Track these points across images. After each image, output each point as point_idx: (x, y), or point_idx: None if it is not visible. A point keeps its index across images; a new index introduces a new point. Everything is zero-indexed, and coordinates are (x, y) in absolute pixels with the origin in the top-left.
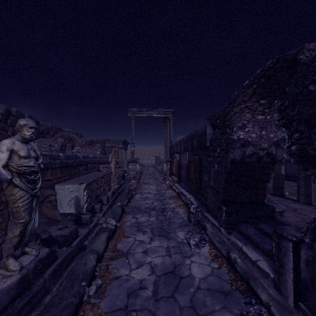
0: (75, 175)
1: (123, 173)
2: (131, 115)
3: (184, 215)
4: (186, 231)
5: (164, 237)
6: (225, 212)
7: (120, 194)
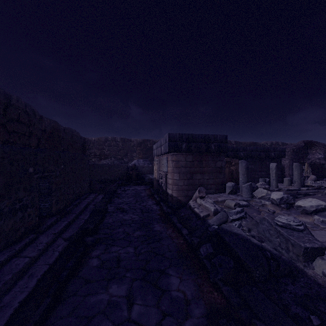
0: None
1: None
2: None
3: None
4: None
5: None
6: None
7: None
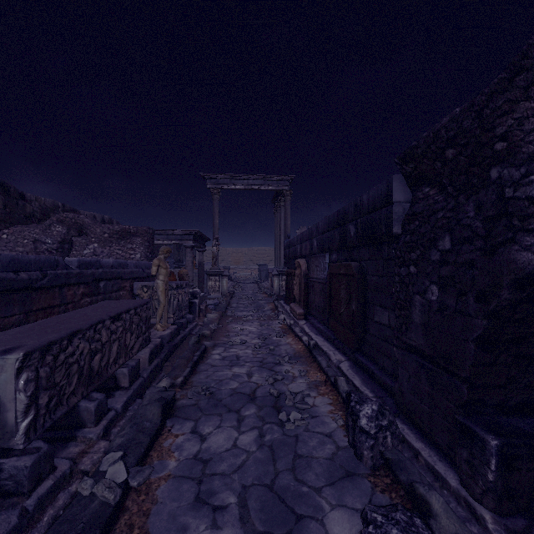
0: (49, 311)
1: (190, 297)
2: (213, 186)
3: (334, 421)
4: (357, 511)
5: None
6: (498, 457)
7: (177, 349)
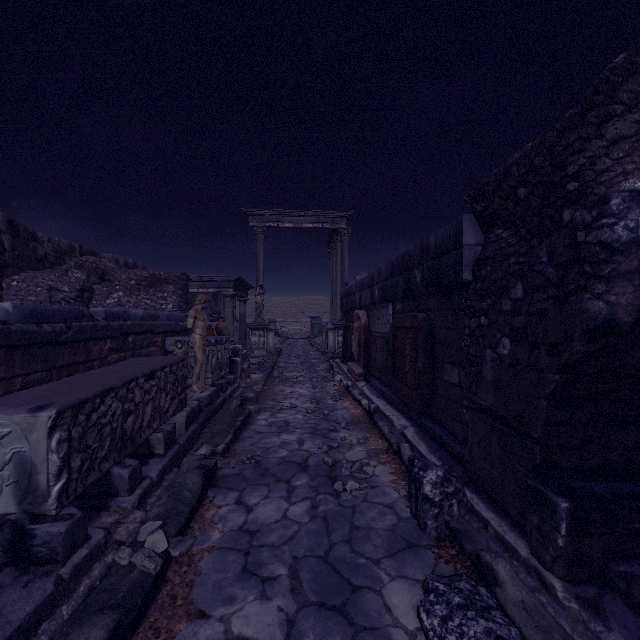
0: (73, 368)
1: (231, 355)
2: (256, 224)
3: (396, 492)
4: (418, 581)
5: (337, 615)
6: (568, 520)
7: (216, 414)
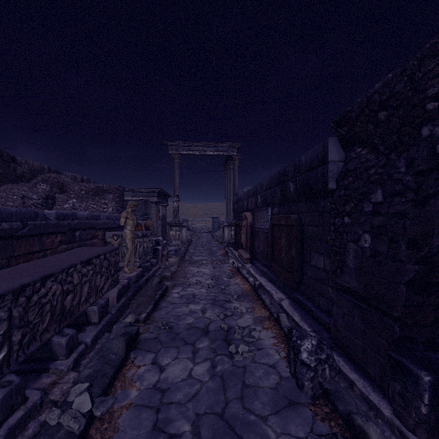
0: (29, 256)
1: (154, 244)
2: (174, 152)
3: (277, 353)
4: None
5: None
6: (430, 392)
7: (142, 288)
